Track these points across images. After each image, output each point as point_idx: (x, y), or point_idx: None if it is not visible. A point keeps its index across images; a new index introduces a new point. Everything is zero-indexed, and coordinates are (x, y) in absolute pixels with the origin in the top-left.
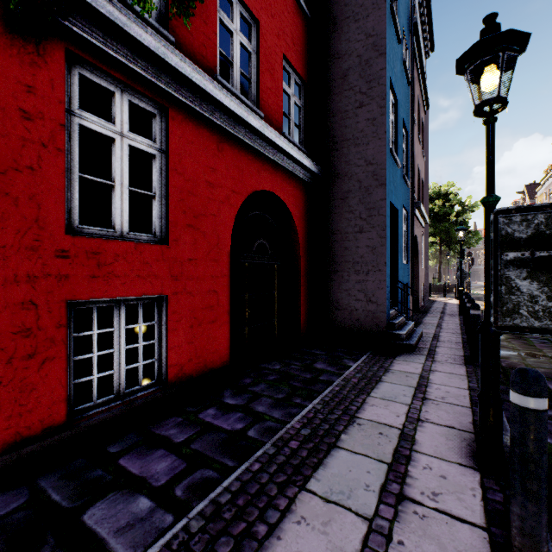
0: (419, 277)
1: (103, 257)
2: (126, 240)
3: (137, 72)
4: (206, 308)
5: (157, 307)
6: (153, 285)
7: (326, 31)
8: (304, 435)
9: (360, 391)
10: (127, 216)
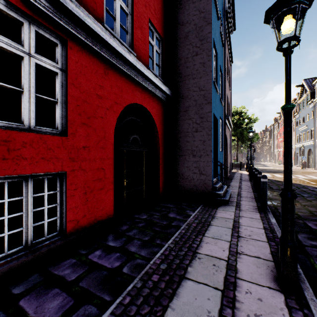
0: (228, 159)
1: (13, 144)
2: (33, 132)
3: (41, 10)
4: (96, 180)
5: (59, 180)
6: (55, 164)
7: (175, 8)
8: (162, 270)
9: (198, 232)
10: (34, 115)
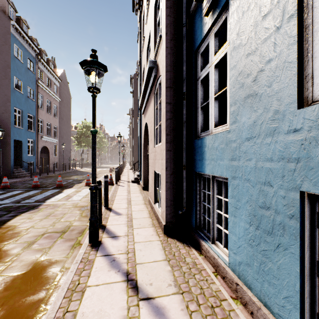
0: (50, 160)
1: None
2: None
3: None
4: None
5: None
6: None
7: None
8: None
9: None
10: None
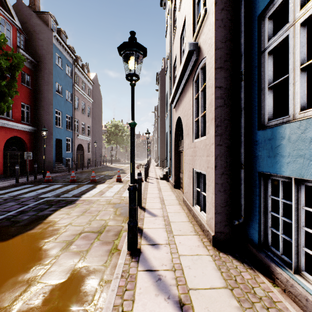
0: (85, 156)
1: None
2: None
3: None
4: None
5: None
6: None
7: (38, 92)
8: None
9: None
10: None
